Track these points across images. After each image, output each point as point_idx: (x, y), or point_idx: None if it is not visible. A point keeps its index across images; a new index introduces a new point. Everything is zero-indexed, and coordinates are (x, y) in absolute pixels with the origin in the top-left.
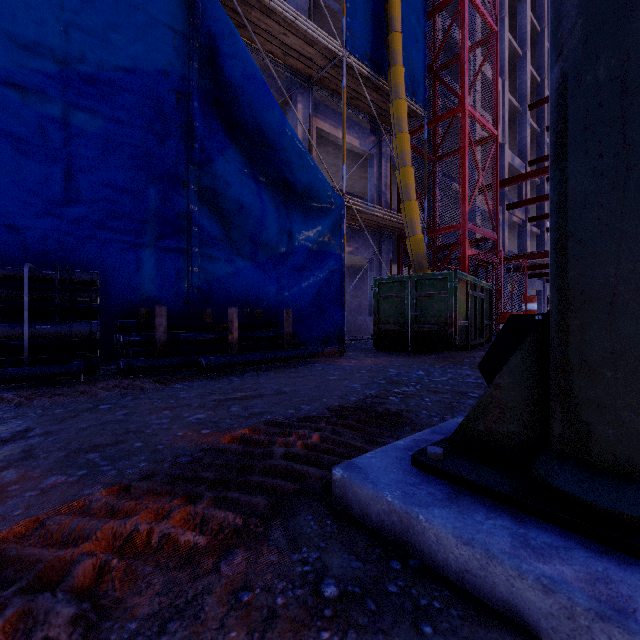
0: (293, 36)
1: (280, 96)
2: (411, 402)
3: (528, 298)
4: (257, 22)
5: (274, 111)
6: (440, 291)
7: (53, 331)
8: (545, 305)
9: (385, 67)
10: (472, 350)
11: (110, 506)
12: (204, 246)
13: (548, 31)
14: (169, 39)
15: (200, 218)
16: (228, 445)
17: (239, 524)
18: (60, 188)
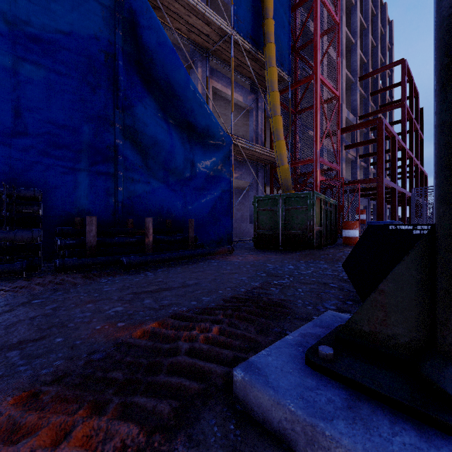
0: (195, 17)
1: (185, 62)
2: (288, 292)
3: (360, 211)
4: (168, 5)
5: (181, 71)
6: (302, 206)
7: None
8: (369, 216)
9: (261, 44)
10: (324, 248)
11: (12, 421)
12: (127, 171)
13: (371, 27)
14: (99, 12)
15: (124, 149)
16: (139, 340)
17: (142, 441)
18: (9, 123)
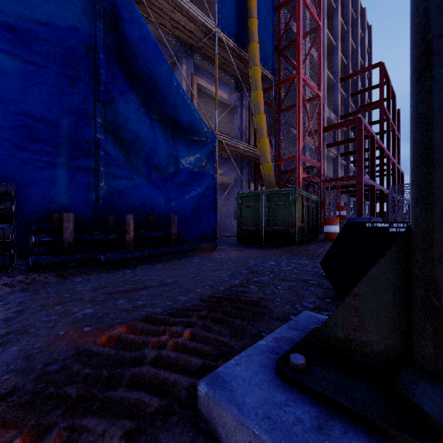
0: (179, 13)
1: (170, 58)
2: (267, 290)
3: (340, 207)
4: (151, 0)
5: (164, 66)
6: (284, 202)
7: None
8: (350, 212)
9: (246, 42)
10: (306, 244)
11: None
12: (108, 166)
13: (351, 31)
14: (79, 3)
15: (105, 144)
16: (102, 348)
17: None
18: None
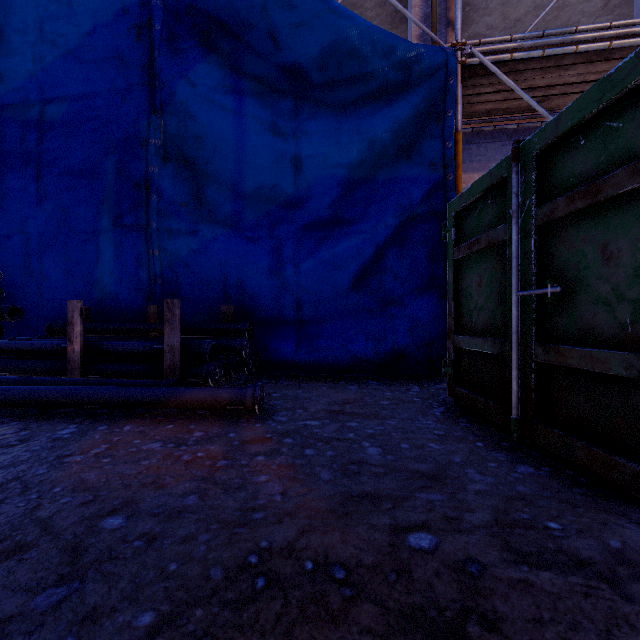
0: None
1: None
2: None
3: None
4: None
5: None
6: None
7: None
8: None
9: None
10: None
11: None
12: (163, 218)
13: None
14: None
15: (161, 181)
16: None
17: None
18: (36, 189)
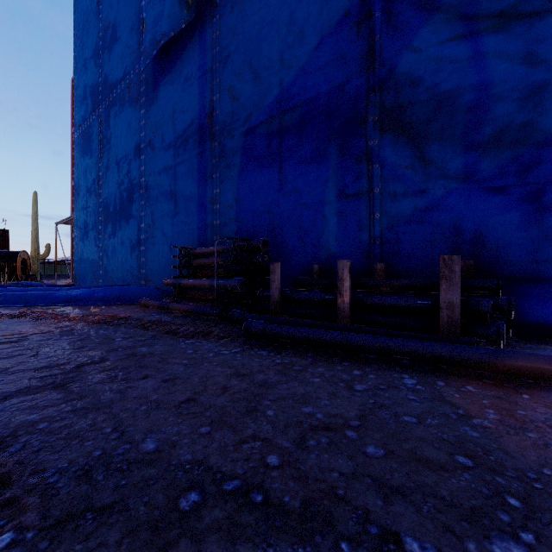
0: None
1: None
2: None
3: None
4: None
5: None
6: None
7: (223, 284)
8: None
9: None
10: None
11: None
12: (384, 184)
13: None
14: None
15: (381, 151)
16: None
17: None
18: (278, 179)
